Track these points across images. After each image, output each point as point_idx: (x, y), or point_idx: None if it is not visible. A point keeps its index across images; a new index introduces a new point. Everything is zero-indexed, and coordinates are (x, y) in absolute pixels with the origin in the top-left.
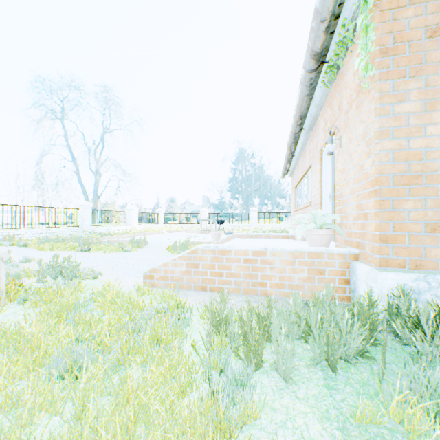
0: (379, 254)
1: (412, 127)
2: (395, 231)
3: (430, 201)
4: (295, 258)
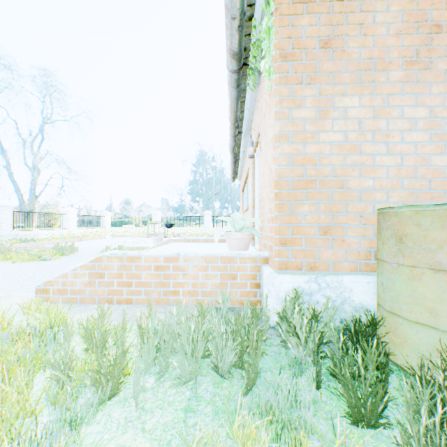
0: (280, 257)
1: (307, 133)
2: (293, 234)
3: (323, 205)
4: (209, 264)
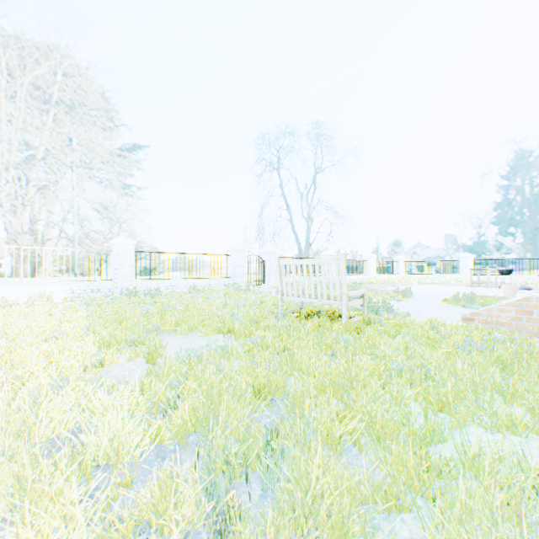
0: None
1: None
2: None
3: None
4: None
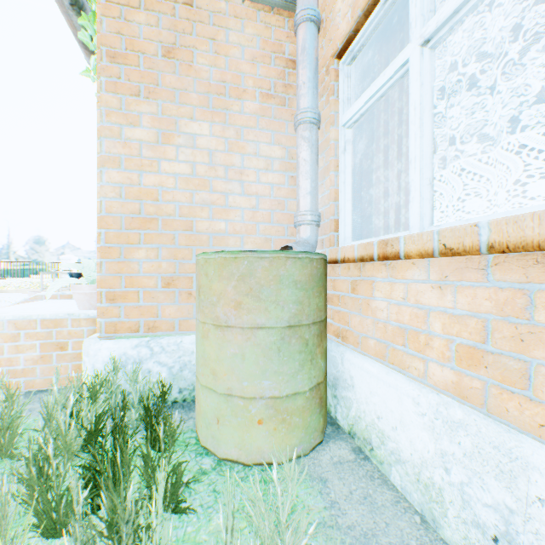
0: (107, 317)
1: (145, 159)
2: (126, 287)
3: (166, 251)
4: (22, 330)
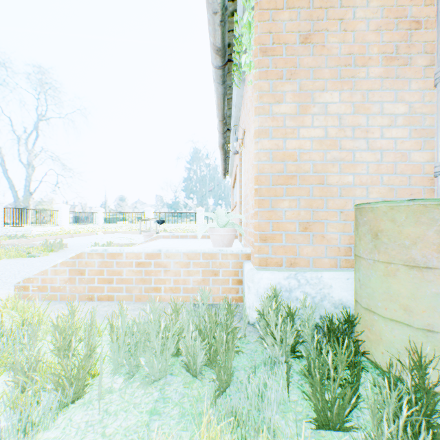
0: (260, 254)
1: (287, 128)
2: (274, 230)
3: (303, 201)
4: (191, 260)
